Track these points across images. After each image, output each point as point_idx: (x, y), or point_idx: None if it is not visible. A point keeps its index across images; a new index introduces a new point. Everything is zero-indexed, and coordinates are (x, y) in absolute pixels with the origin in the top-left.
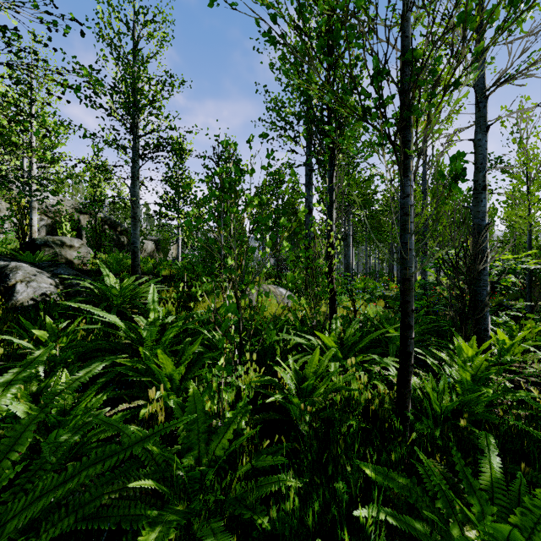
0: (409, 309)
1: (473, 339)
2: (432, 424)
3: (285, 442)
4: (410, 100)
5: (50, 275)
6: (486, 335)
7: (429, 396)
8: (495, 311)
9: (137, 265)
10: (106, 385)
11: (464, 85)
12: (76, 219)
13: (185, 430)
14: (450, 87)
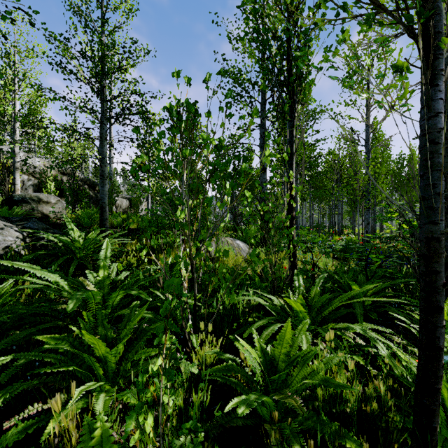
0: (438, 283)
1: None
2: None
3: None
4: None
5: (18, 229)
6: None
7: None
8: None
9: (105, 219)
10: (32, 363)
11: None
12: (59, 179)
13: None
14: None
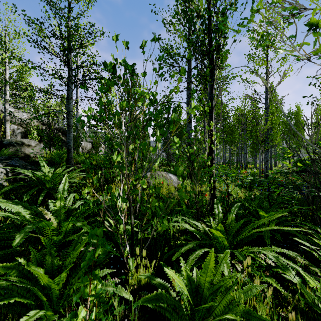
0: None
1: None
2: None
3: None
4: None
5: (3, 166)
6: None
7: None
8: (320, 190)
9: (70, 158)
10: None
11: None
12: (40, 128)
13: None
14: None
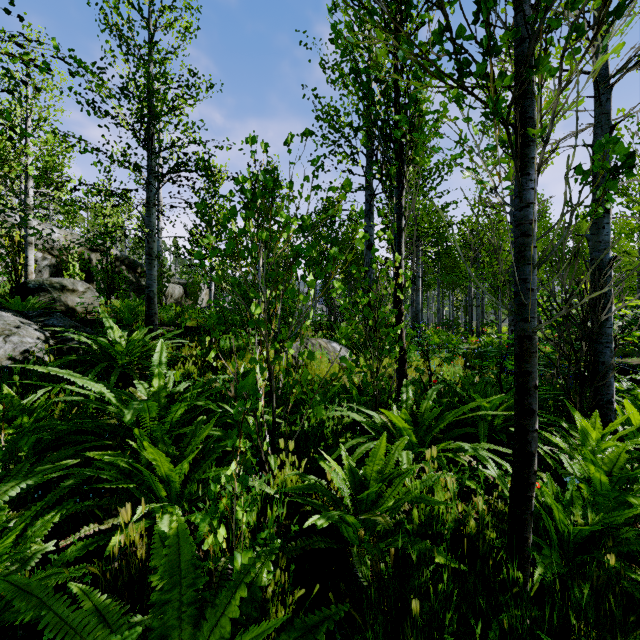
0: (530, 385)
1: (595, 415)
2: (558, 556)
3: (333, 601)
4: (531, 53)
5: (38, 327)
6: (610, 408)
7: (551, 509)
8: None
9: (153, 313)
10: (79, 487)
11: (610, 39)
12: (86, 258)
13: (157, 603)
14: (608, 17)
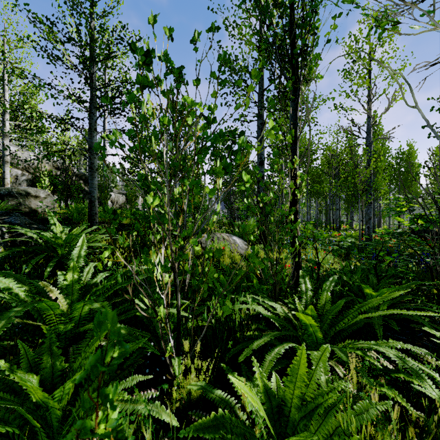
0: None
1: None
2: None
3: None
4: None
5: None
6: None
7: None
8: None
9: (94, 213)
10: None
11: None
12: (54, 174)
13: None
14: None
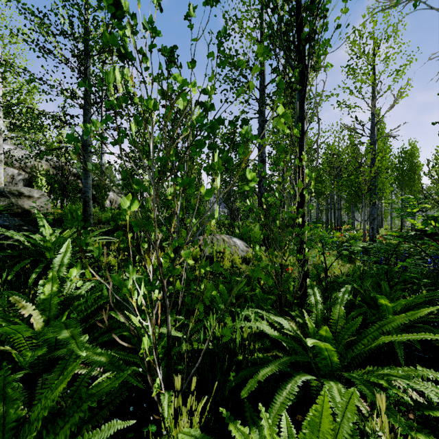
0: None
1: None
2: None
3: None
4: None
5: None
6: None
7: None
8: None
9: (88, 214)
10: None
11: None
12: (51, 174)
13: None
14: None
